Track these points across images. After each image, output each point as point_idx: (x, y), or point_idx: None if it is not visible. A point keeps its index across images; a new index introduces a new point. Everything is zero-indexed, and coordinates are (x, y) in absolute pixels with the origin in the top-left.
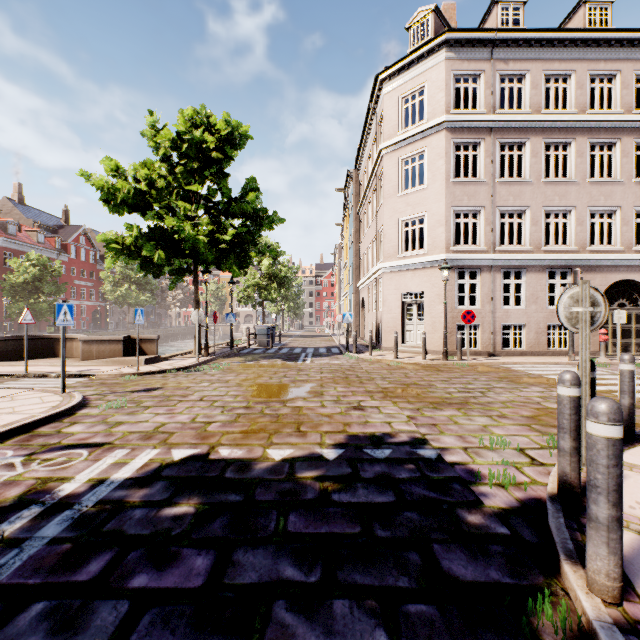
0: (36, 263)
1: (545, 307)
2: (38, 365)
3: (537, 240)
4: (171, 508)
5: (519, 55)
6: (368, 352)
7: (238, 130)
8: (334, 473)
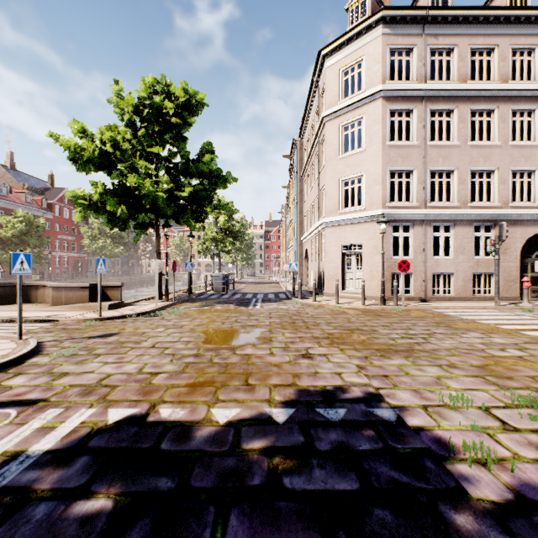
0: (23, 219)
1: (471, 257)
2: (11, 310)
3: (464, 197)
4: (84, 502)
5: (448, 31)
6: (312, 298)
7: (195, 98)
8: (285, 443)
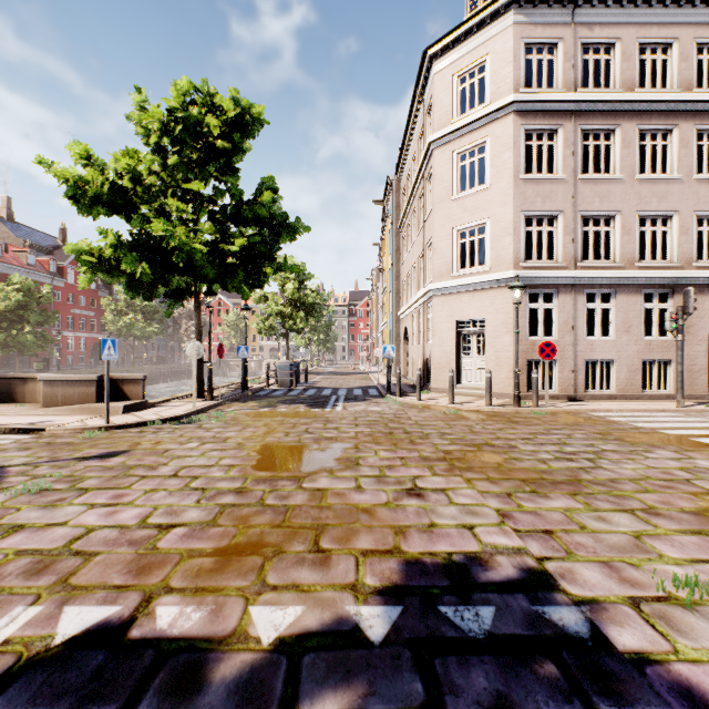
0: (20, 287)
1: (640, 338)
2: None
3: (630, 253)
4: None
5: (607, 18)
6: (415, 395)
7: (250, 112)
8: (386, 701)
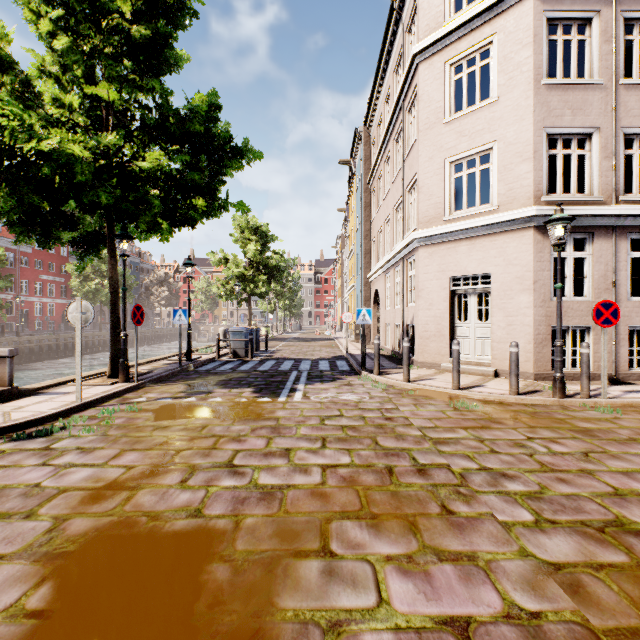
0: None
1: None
2: None
3: None
4: None
5: None
6: (397, 371)
7: None
8: None
